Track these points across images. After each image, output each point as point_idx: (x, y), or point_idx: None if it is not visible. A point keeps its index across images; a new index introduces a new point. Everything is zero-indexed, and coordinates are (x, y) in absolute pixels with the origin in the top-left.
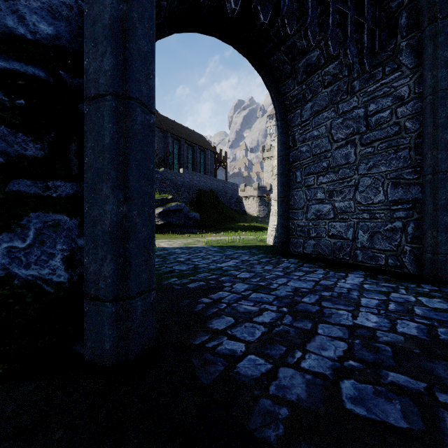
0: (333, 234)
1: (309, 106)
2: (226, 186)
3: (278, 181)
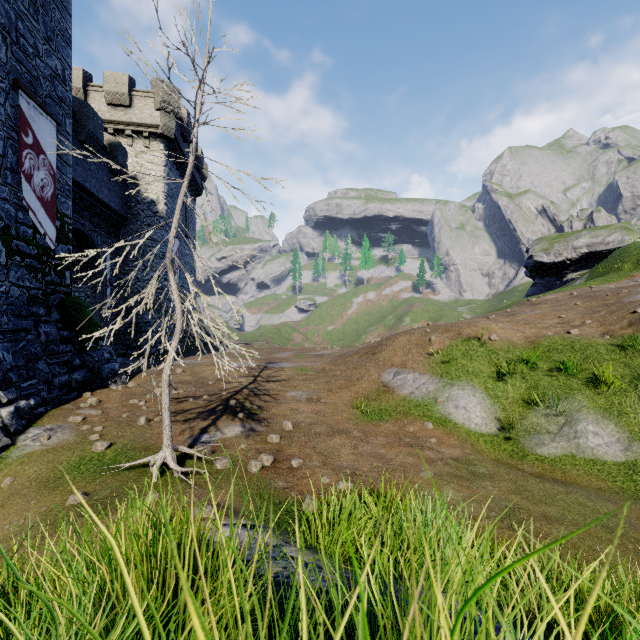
0: None
1: None
2: None
3: None
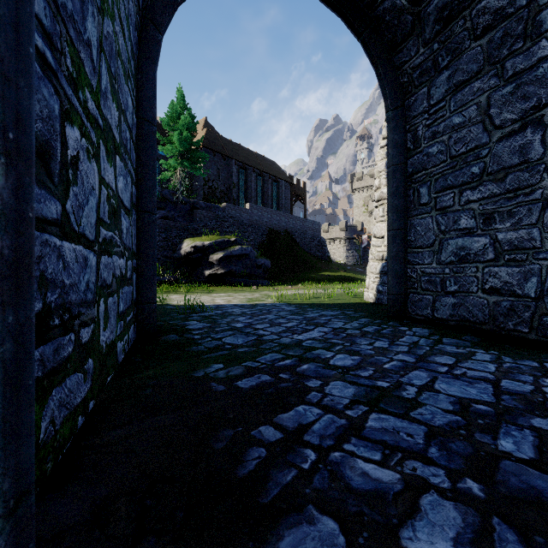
0: (493, 287)
1: (445, 77)
2: (305, 225)
3: (388, 205)
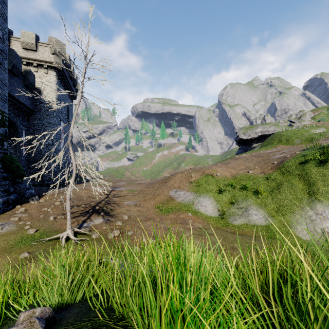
0: None
1: None
2: None
3: None
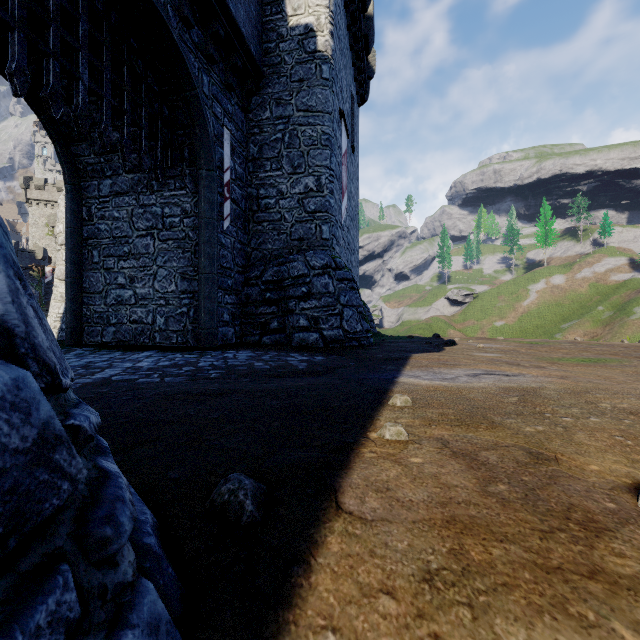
0: (135, 319)
1: (109, 183)
2: None
3: (67, 257)
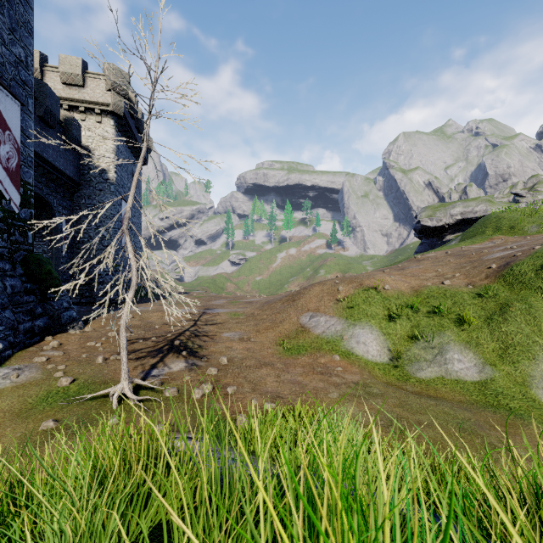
0: None
1: None
2: None
3: None
